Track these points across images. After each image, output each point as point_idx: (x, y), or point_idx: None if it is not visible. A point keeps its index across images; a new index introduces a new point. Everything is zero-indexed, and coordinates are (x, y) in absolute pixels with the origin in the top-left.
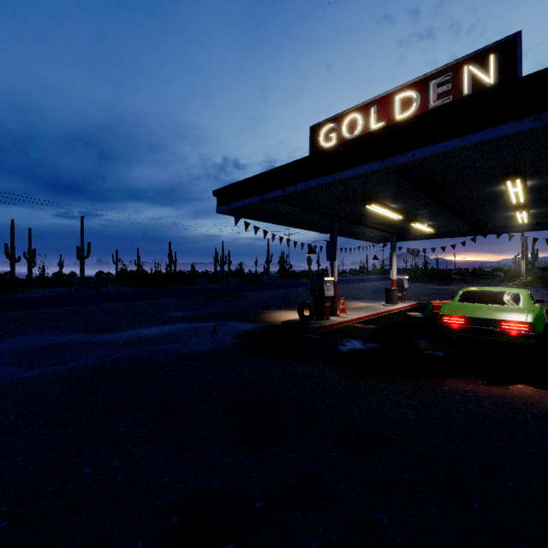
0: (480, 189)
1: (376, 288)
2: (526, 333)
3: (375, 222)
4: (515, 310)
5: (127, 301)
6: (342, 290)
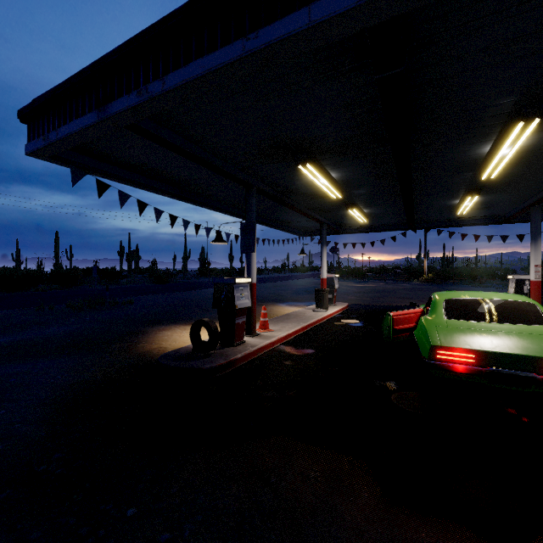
0: (458, 149)
1: (300, 286)
2: None
3: (305, 204)
4: None
5: None
6: (264, 290)
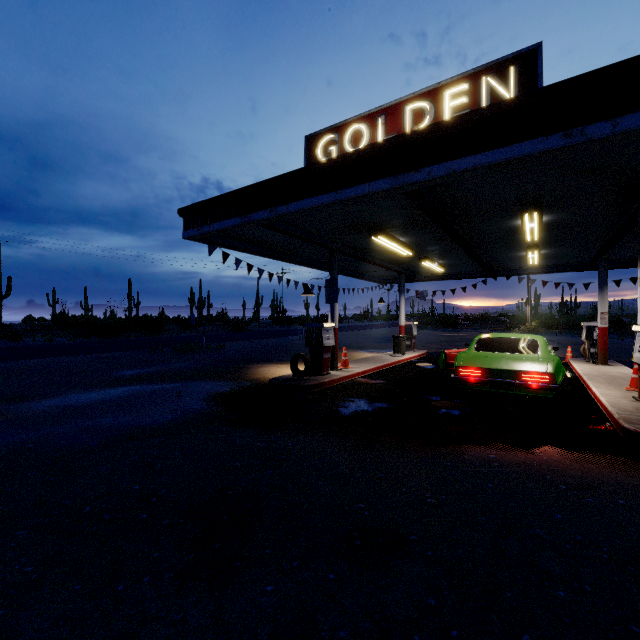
0: (496, 223)
1: (382, 335)
2: (547, 385)
3: (382, 258)
4: (534, 359)
5: (58, 357)
6: (344, 339)
